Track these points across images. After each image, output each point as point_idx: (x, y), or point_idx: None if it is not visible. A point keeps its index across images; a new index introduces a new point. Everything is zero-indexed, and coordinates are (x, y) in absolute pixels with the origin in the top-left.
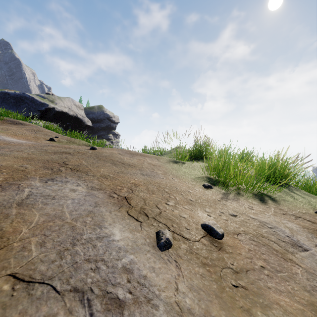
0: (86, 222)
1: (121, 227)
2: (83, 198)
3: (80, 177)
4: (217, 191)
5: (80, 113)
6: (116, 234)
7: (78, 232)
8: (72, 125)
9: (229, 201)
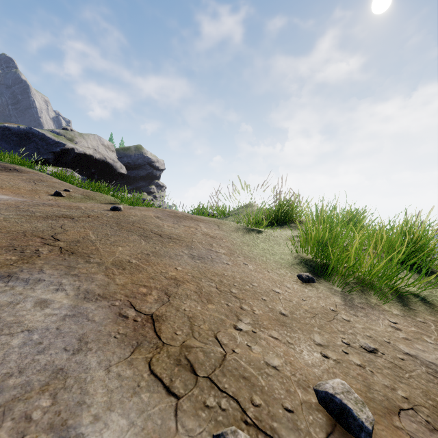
0: (33, 416)
1: (124, 425)
2: (57, 327)
3: (71, 267)
4: (324, 288)
5: (111, 156)
6: None
7: None
8: (98, 172)
9: (351, 312)
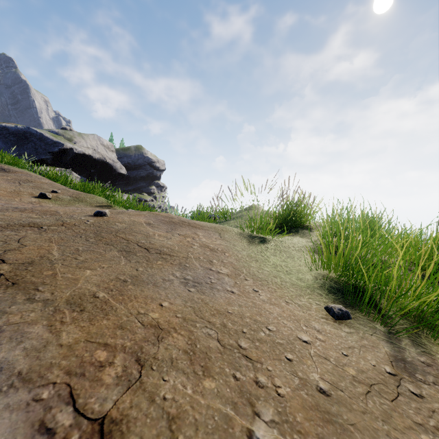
0: None
1: None
2: None
3: None
4: (365, 328)
5: (110, 156)
6: None
7: None
8: (98, 173)
9: (417, 376)
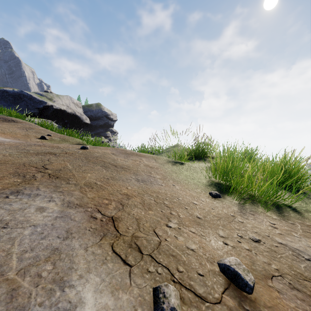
0: (42, 274)
1: (98, 280)
2: (51, 224)
3: (58, 186)
4: (227, 201)
5: (79, 110)
6: (86, 300)
7: (18, 303)
8: (70, 122)
9: (244, 217)
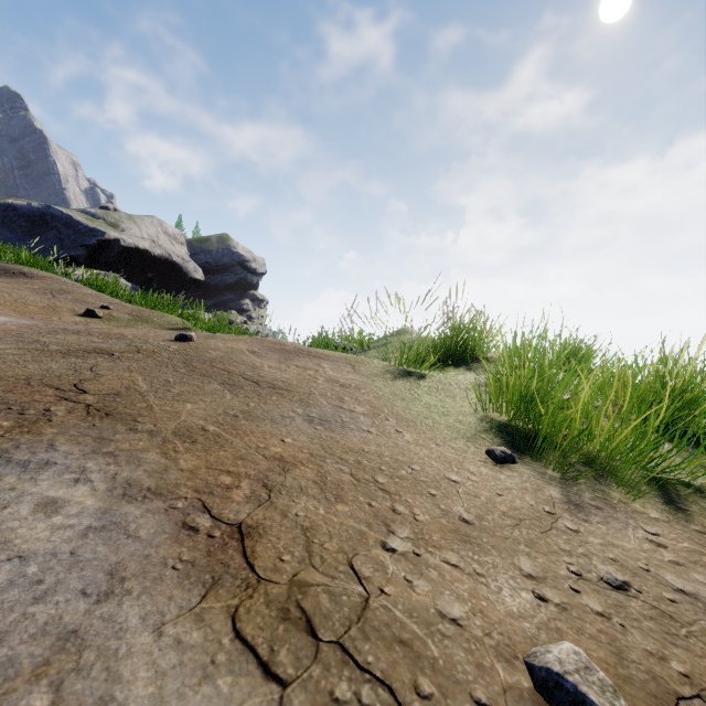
0: None
1: None
2: (71, 550)
3: (104, 439)
4: (532, 473)
5: (179, 251)
6: None
7: None
8: (159, 278)
9: (580, 516)
